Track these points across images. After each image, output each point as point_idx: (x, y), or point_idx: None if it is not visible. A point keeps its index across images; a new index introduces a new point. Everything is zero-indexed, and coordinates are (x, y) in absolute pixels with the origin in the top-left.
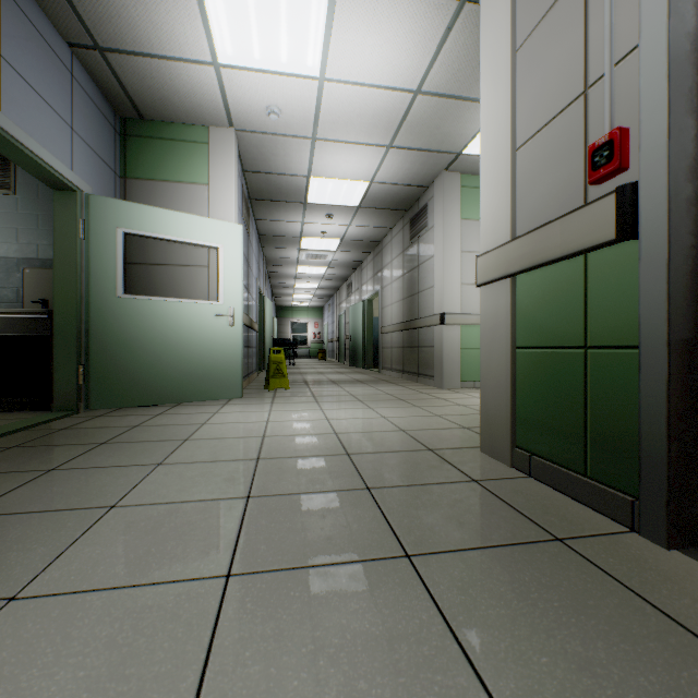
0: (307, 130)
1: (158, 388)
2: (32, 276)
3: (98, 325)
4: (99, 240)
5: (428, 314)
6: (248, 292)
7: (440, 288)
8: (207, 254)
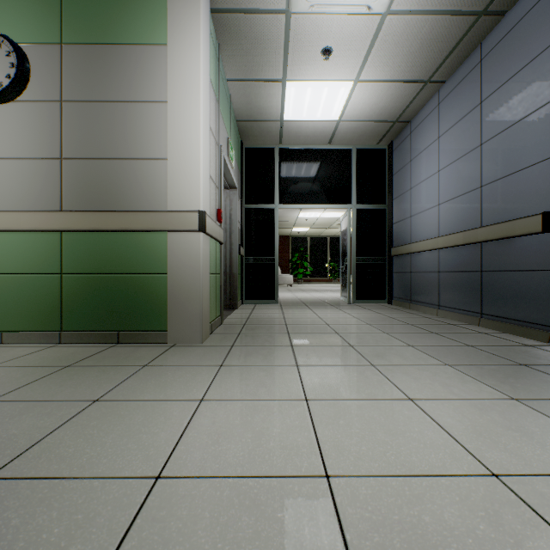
0: None
1: None
2: None
3: None
4: None
5: None
6: None
7: None
8: None
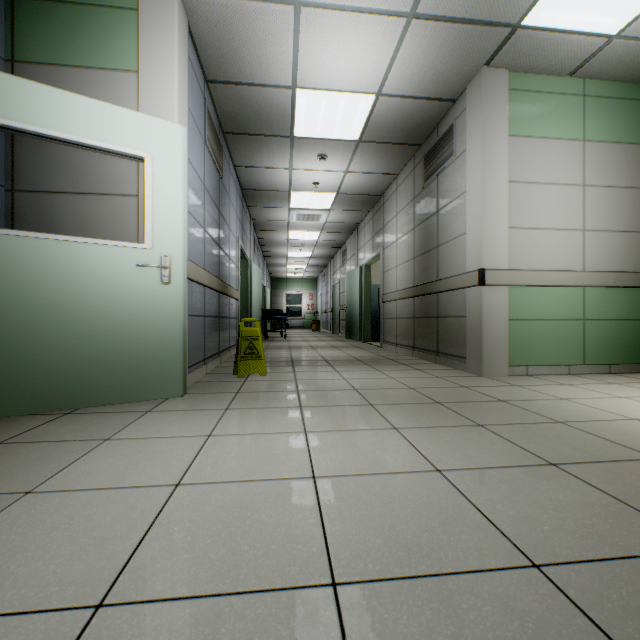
0: None
1: (31, 386)
2: None
3: None
4: None
5: (454, 273)
6: (219, 249)
7: (477, 234)
8: (137, 177)
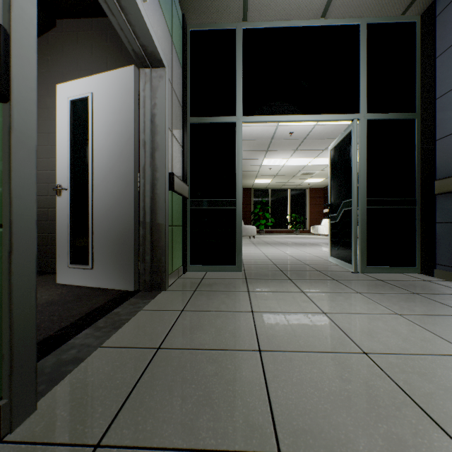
0: None
1: None
2: None
3: None
4: None
5: None
6: None
7: None
8: None
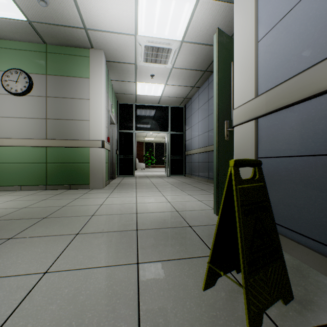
0: None
1: None
2: None
3: None
4: None
5: None
6: None
7: None
8: None
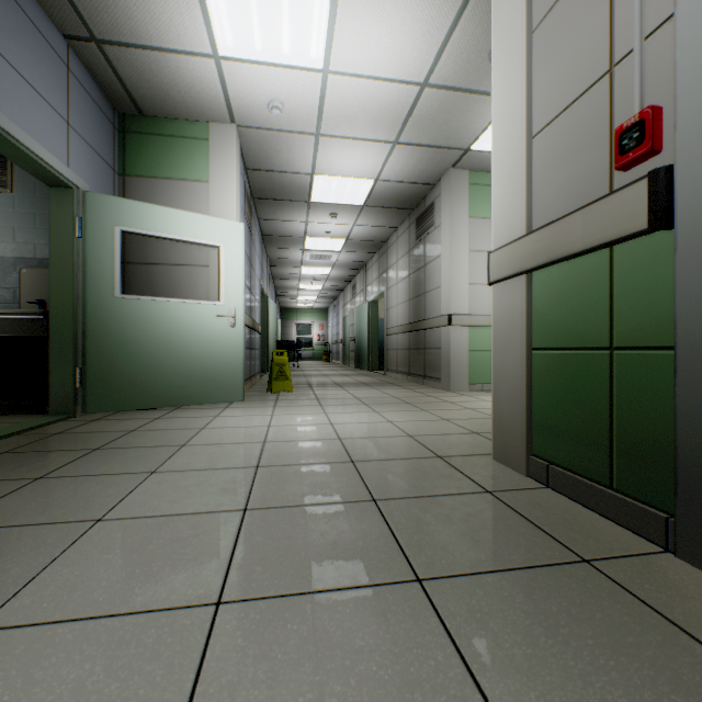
0: (310, 125)
1: (157, 391)
2: (29, 276)
3: (95, 326)
4: (96, 238)
5: (434, 315)
6: (250, 293)
7: (447, 288)
8: (208, 253)
